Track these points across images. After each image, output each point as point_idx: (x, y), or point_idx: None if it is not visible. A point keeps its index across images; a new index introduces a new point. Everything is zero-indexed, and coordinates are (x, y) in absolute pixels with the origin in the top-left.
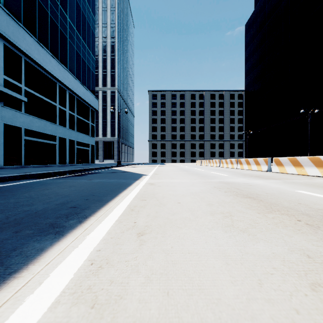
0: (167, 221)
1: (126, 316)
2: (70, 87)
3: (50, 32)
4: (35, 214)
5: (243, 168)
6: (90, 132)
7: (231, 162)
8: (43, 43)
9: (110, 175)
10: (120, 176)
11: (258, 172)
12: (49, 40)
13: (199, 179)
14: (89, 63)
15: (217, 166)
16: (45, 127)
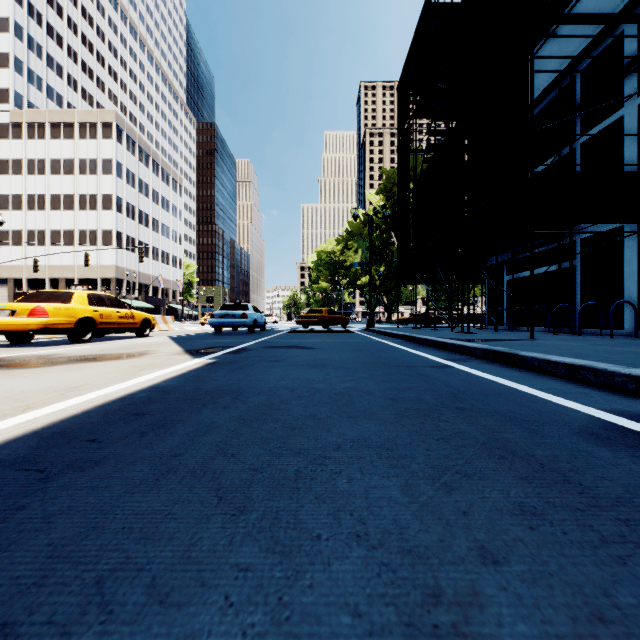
0: (18, 395)
1: (123, 373)
2: None
3: None
4: (202, 402)
5: None
6: None
7: None
8: None
9: None
10: None
11: None
12: None
13: None
14: None
15: None
16: None
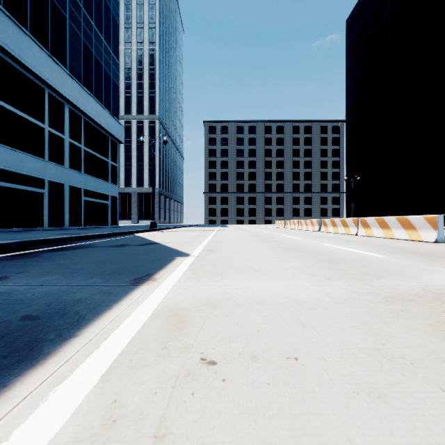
0: None
1: None
2: (71, 98)
3: (30, 0)
4: None
5: (371, 234)
6: (110, 176)
7: (344, 223)
8: (16, 15)
9: (99, 255)
10: (118, 259)
11: (423, 244)
12: (28, 12)
13: (338, 276)
14: (107, 67)
15: (314, 230)
16: (20, 163)
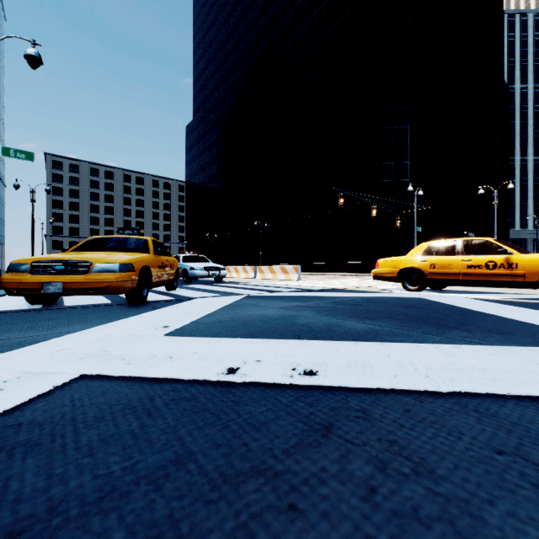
0: None
1: None
2: None
3: None
4: None
5: None
6: None
7: None
8: None
9: None
10: None
11: None
12: None
13: None
14: None
15: None
16: None
